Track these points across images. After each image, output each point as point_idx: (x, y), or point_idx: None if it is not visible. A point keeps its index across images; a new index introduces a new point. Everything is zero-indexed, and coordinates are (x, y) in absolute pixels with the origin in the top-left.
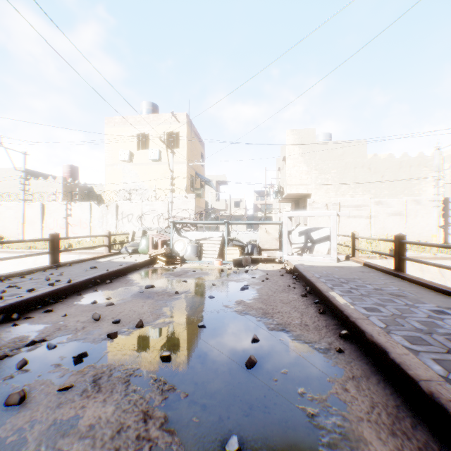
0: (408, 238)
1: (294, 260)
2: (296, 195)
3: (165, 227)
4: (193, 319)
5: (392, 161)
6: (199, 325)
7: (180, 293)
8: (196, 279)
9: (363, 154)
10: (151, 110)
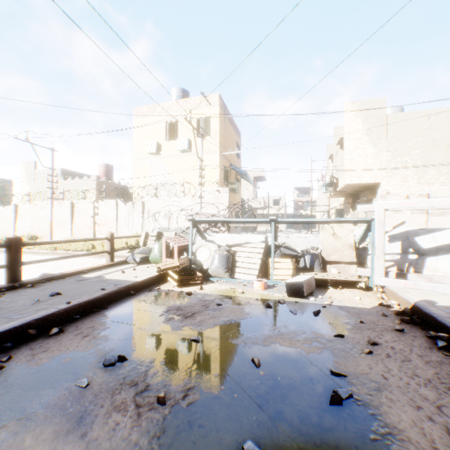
0: None
1: (400, 287)
2: (356, 186)
3: (187, 228)
4: None
5: None
6: None
7: (168, 402)
8: (219, 331)
9: None
10: (181, 97)
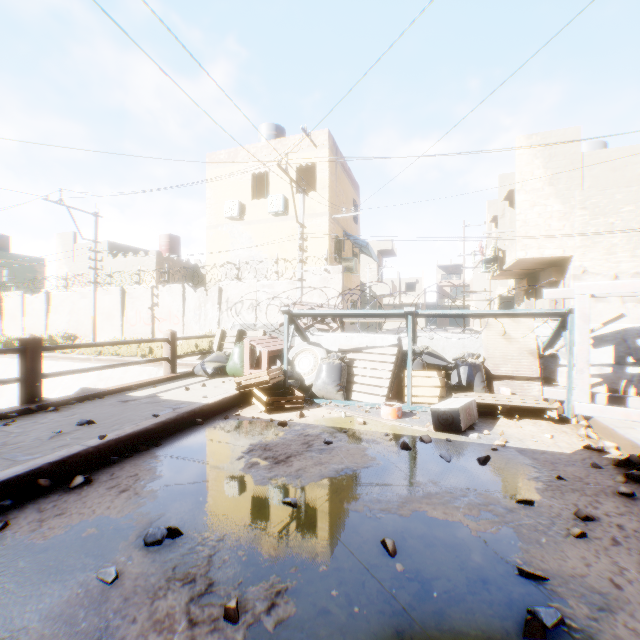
0: None
1: (617, 420)
2: (533, 262)
3: (281, 324)
4: None
5: None
6: None
7: (242, 617)
8: (328, 488)
9: None
10: (273, 136)
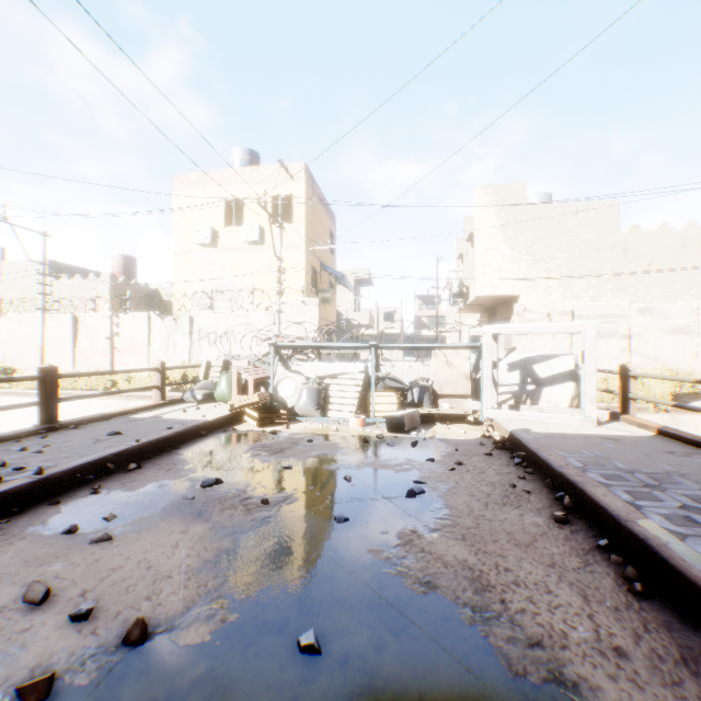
0: (700, 374)
1: (507, 419)
2: (491, 299)
3: (264, 355)
4: (288, 607)
5: (668, 237)
6: (300, 644)
7: (271, 503)
8: (312, 462)
9: (614, 226)
10: (247, 161)
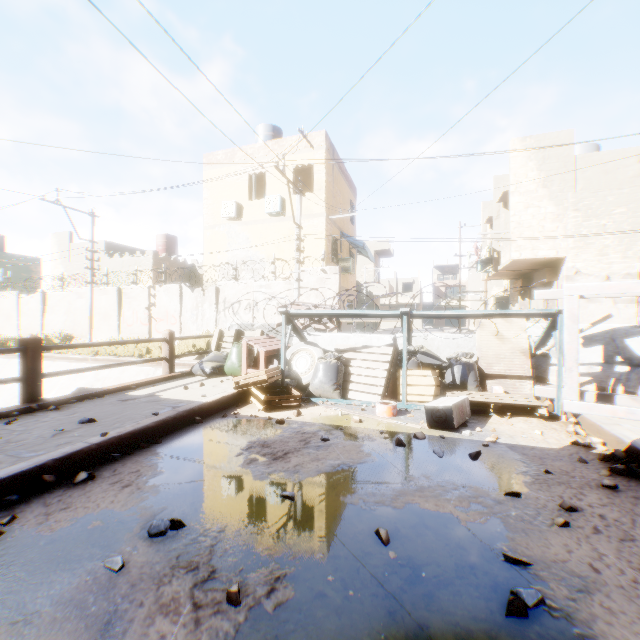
0: None
1: (604, 417)
2: (527, 263)
3: (279, 324)
4: None
5: None
6: None
7: (243, 601)
8: (324, 483)
9: None
10: (270, 137)
